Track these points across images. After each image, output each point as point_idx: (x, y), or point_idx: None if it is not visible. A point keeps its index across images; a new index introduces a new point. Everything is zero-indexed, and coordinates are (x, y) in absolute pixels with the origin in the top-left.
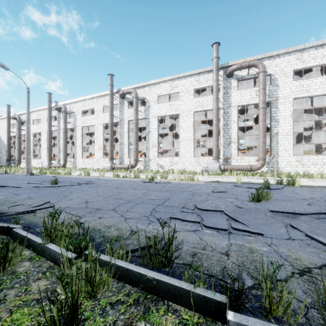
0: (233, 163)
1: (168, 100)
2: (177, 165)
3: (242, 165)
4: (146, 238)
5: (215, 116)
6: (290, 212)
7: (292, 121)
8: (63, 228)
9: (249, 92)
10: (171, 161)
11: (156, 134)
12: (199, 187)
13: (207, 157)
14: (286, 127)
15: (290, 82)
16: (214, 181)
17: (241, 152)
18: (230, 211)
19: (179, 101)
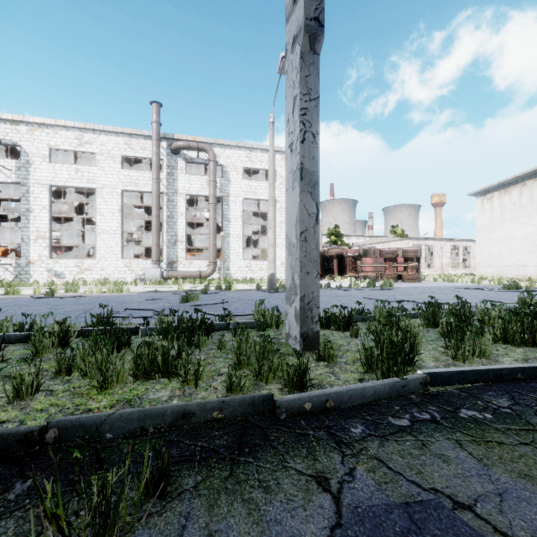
0: (180, 268)
1: (71, 157)
2: (91, 272)
3: (190, 272)
4: (91, 316)
5: (155, 203)
6: (203, 304)
7: (243, 223)
8: (4, 322)
9: (200, 181)
10: (80, 265)
11: (45, 217)
12: (130, 297)
13: (143, 259)
14: (237, 228)
15: (240, 179)
16: (151, 291)
17: (191, 254)
18: (158, 308)
19: (96, 168)
